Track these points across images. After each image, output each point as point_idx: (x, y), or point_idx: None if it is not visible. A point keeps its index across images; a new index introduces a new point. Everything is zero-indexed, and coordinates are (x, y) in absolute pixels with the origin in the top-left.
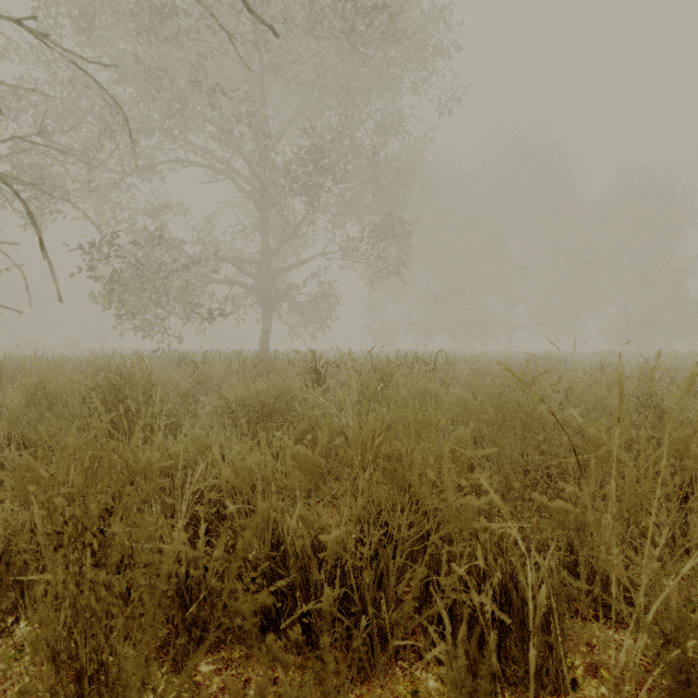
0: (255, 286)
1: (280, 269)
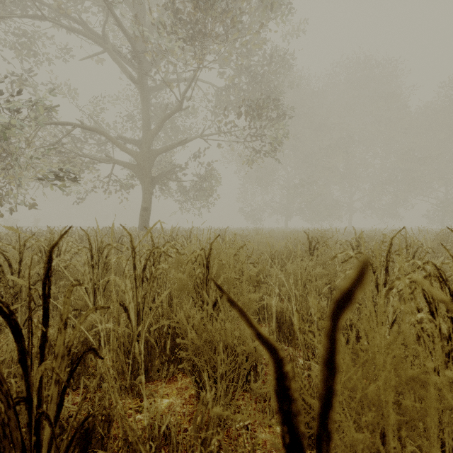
0: (135, 164)
1: (160, 148)
